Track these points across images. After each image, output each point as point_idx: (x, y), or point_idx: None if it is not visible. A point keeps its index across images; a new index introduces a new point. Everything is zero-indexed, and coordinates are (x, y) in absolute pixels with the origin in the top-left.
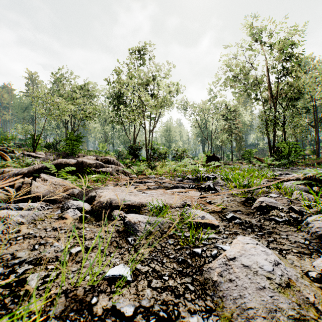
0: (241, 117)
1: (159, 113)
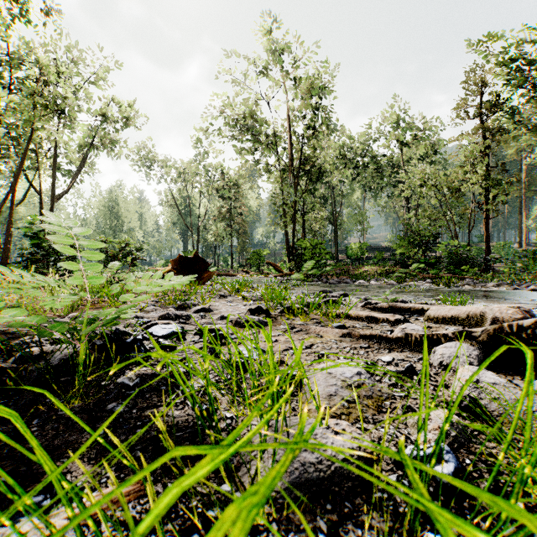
0: (246, 200)
1: (82, 162)
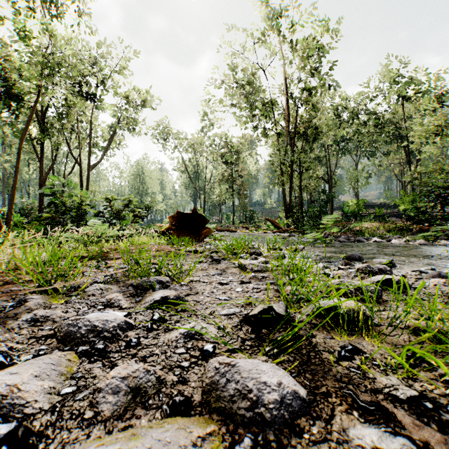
0: (245, 165)
1: (111, 137)
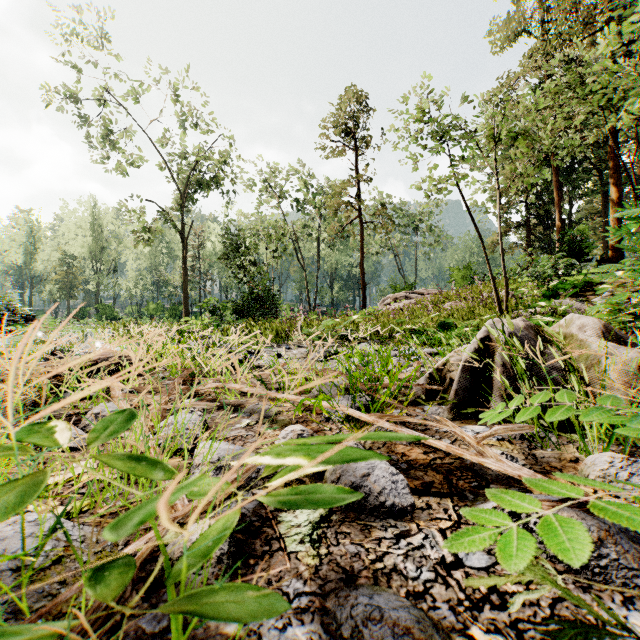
0: None
1: None
